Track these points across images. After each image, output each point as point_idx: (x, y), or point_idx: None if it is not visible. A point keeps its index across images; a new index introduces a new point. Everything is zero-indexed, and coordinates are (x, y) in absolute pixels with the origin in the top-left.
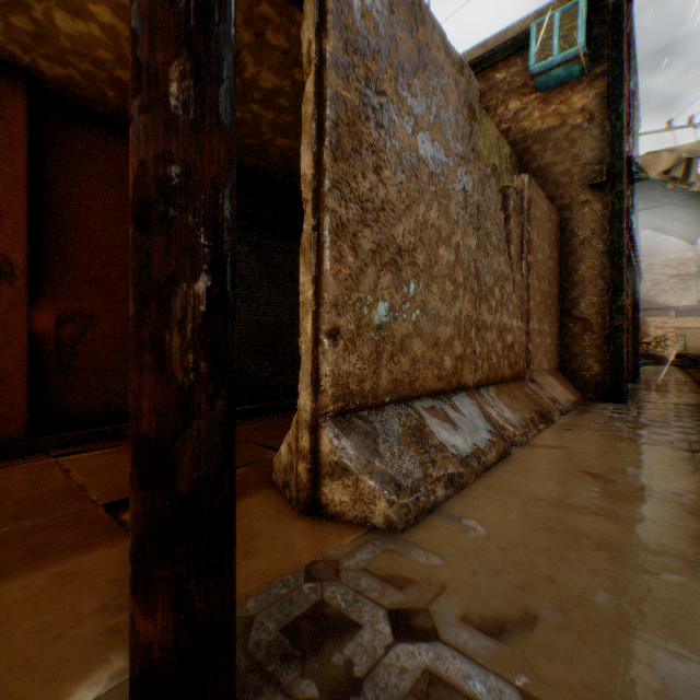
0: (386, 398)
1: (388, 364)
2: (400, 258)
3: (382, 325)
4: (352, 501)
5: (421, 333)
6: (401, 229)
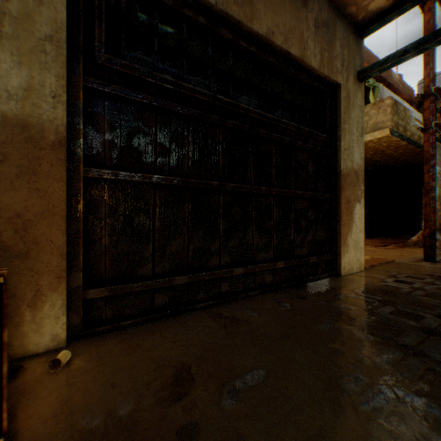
0: (436, 228)
1: (436, 221)
2: (438, 198)
3: (436, 213)
4: (438, 245)
5: (440, 214)
6: (438, 192)
